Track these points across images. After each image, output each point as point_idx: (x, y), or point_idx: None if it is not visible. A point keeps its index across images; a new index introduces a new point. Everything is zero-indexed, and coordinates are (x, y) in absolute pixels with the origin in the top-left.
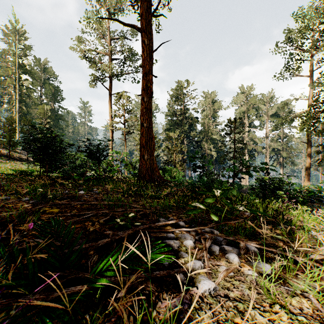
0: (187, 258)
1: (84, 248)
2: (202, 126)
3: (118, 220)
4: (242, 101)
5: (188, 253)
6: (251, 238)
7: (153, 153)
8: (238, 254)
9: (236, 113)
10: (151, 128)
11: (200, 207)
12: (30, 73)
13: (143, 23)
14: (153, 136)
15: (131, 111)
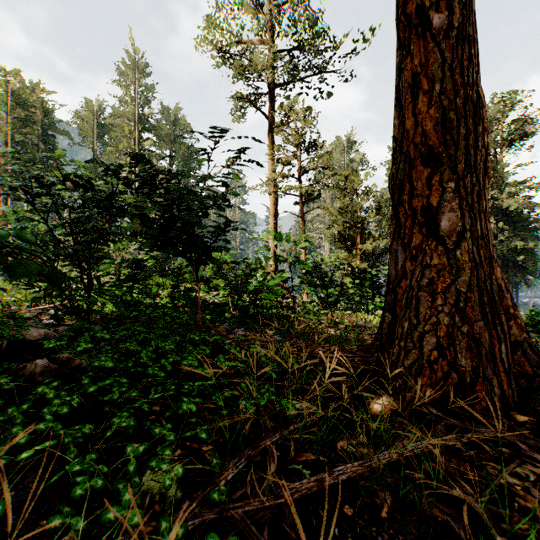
0: None
1: None
2: None
3: None
4: None
5: None
6: None
7: (482, 200)
8: None
9: None
10: (469, 44)
11: None
12: (153, 128)
13: None
14: (480, 95)
15: (316, 145)
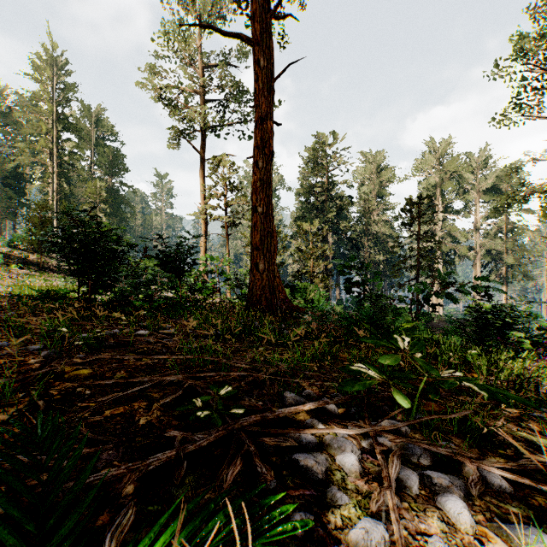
0: (347, 511)
1: (116, 477)
2: (360, 211)
3: (199, 403)
4: (432, 167)
5: (349, 491)
6: (482, 445)
7: (273, 260)
8: (464, 497)
9: (420, 187)
10: (270, 215)
11: (368, 374)
12: (74, 128)
13: (256, 29)
14: (273, 229)
15: (237, 187)
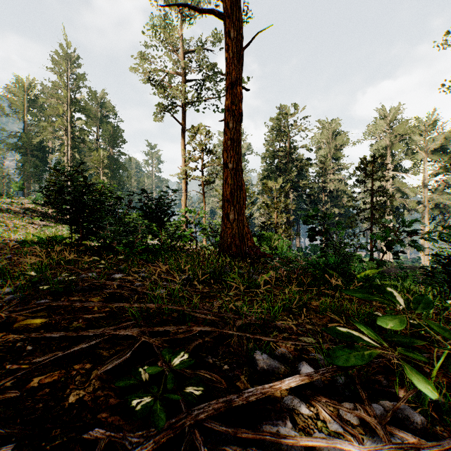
0: None
1: None
2: (317, 171)
3: (145, 374)
4: (383, 131)
5: None
6: None
7: (242, 211)
8: None
9: (371, 149)
10: (239, 170)
11: (363, 339)
12: (83, 110)
13: (226, 4)
14: (242, 183)
15: (211, 151)
